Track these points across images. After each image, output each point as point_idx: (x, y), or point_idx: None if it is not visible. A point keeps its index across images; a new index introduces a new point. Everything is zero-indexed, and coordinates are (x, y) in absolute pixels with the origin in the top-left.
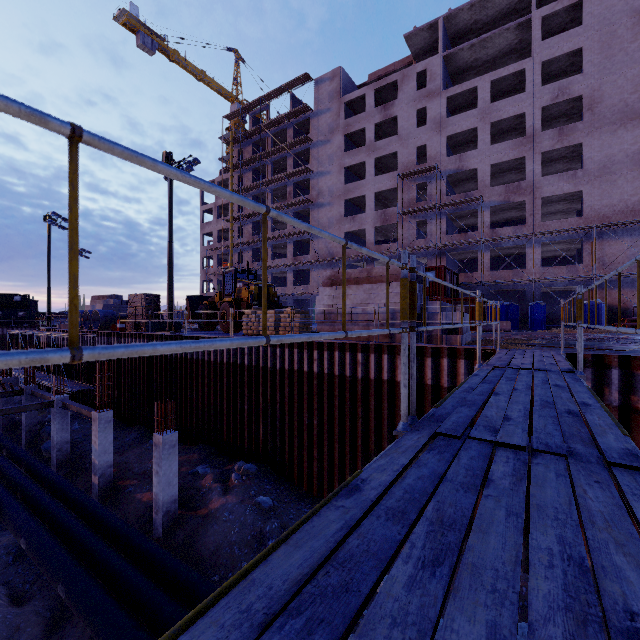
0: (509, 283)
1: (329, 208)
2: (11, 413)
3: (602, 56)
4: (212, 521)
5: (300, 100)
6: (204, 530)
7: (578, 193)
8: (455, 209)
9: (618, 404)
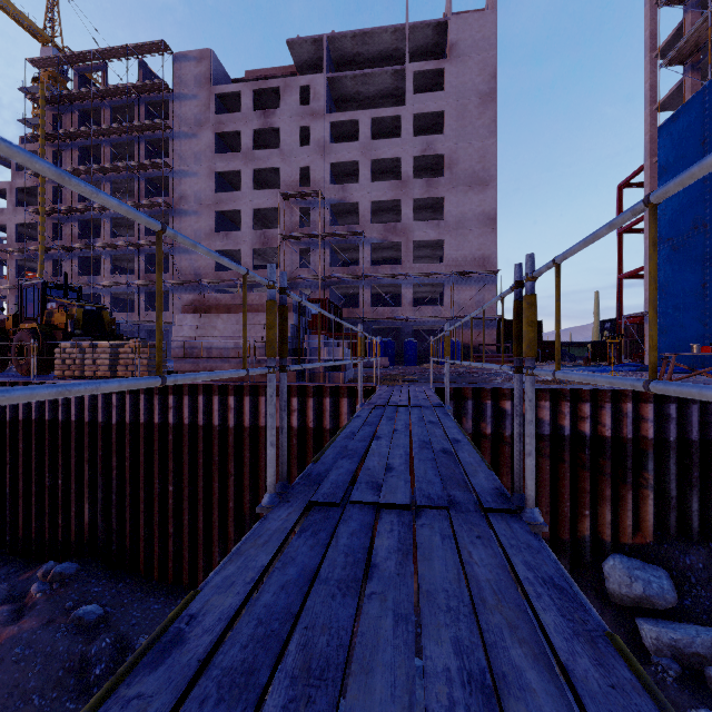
0: (387, 320)
1: (196, 218)
2: None
3: (458, 124)
4: None
5: (155, 73)
6: None
7: (441, 242)
8: (339, 241)
9: (472, 431)
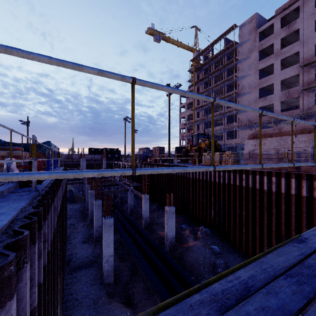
0: None
1: (248, 95)
2: (116, 192)
3: None
4: (190, 251)
5: (230, 40)
6: (186, 254)
7: None
8: None
9: None
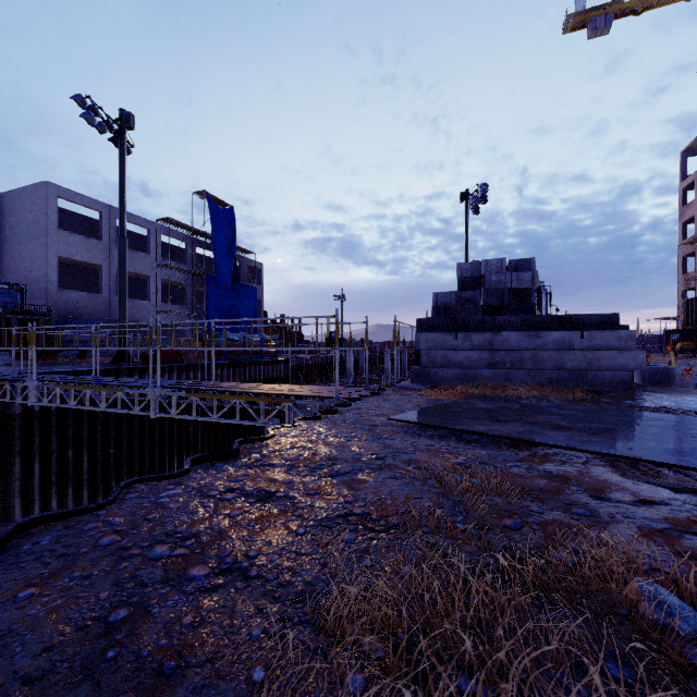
0: None
1: None
2: None
3: None
4: None
5: None
6: None
7: None
8: None
9: None
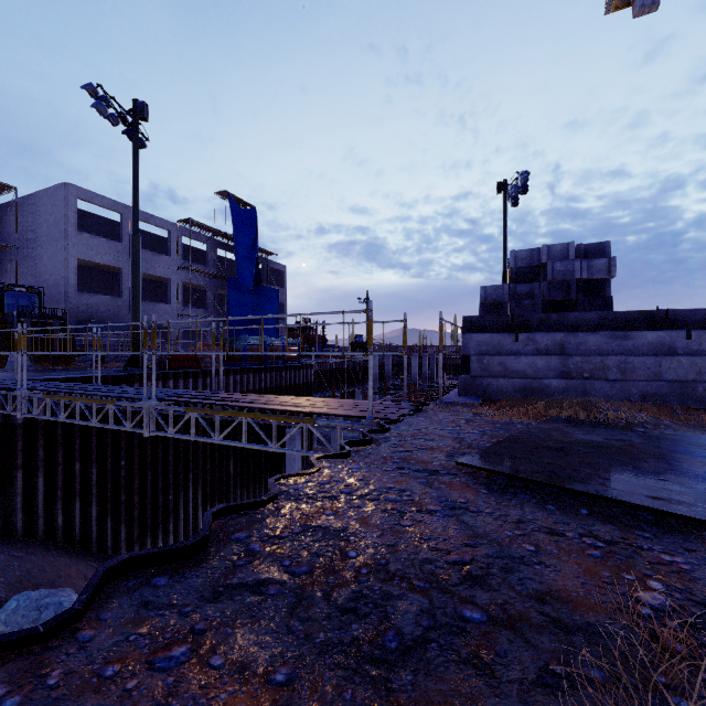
0: None
1: None
2: None
3: None
4: None
5: None
6: None
7: None
8: None
9: None
